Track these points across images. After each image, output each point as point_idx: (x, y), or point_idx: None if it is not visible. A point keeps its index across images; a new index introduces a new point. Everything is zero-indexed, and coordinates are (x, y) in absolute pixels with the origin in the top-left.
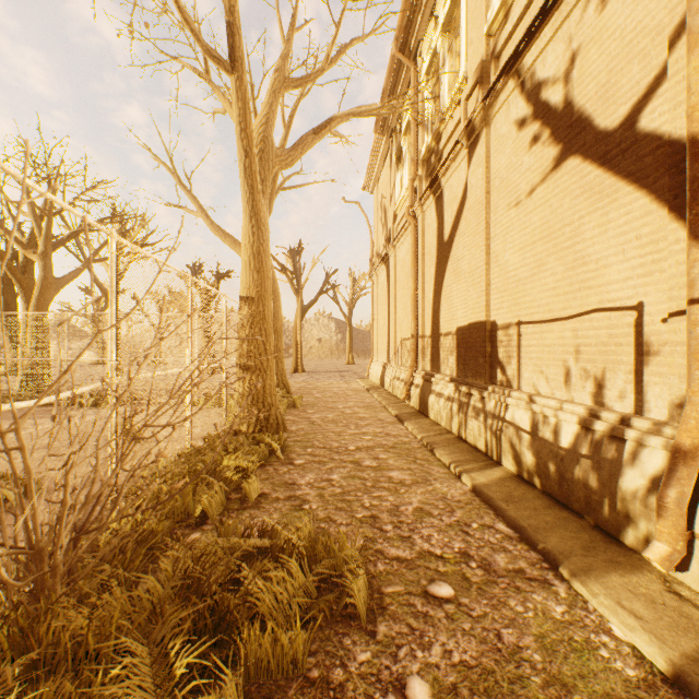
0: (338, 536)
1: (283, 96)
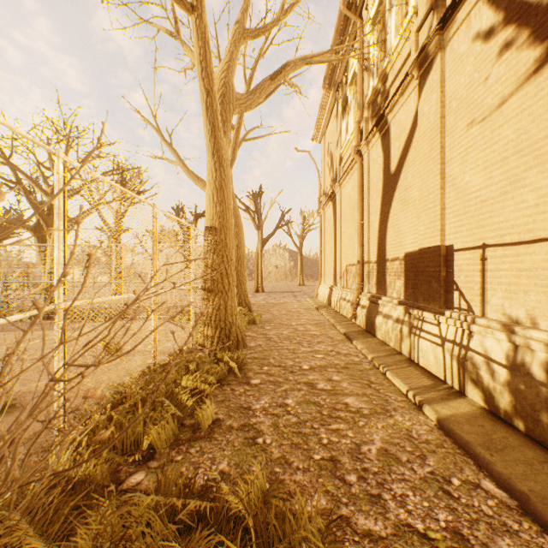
0: (294, 489)
1: (244, 55)
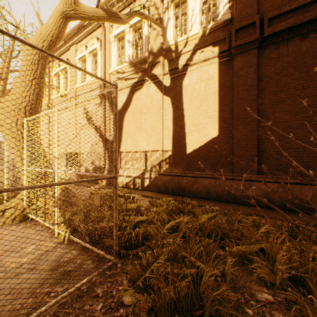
0: None
1: None
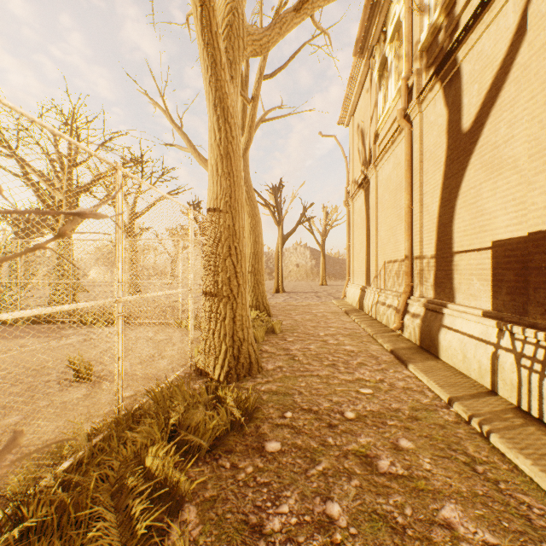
0: None
1: (261, 4)
